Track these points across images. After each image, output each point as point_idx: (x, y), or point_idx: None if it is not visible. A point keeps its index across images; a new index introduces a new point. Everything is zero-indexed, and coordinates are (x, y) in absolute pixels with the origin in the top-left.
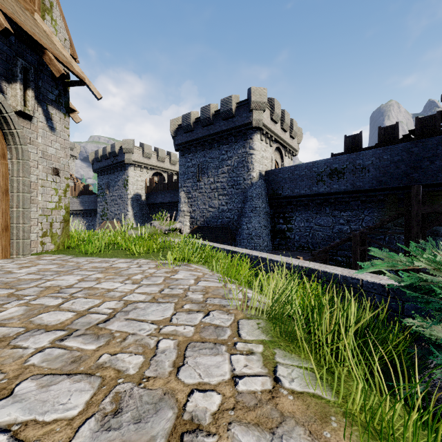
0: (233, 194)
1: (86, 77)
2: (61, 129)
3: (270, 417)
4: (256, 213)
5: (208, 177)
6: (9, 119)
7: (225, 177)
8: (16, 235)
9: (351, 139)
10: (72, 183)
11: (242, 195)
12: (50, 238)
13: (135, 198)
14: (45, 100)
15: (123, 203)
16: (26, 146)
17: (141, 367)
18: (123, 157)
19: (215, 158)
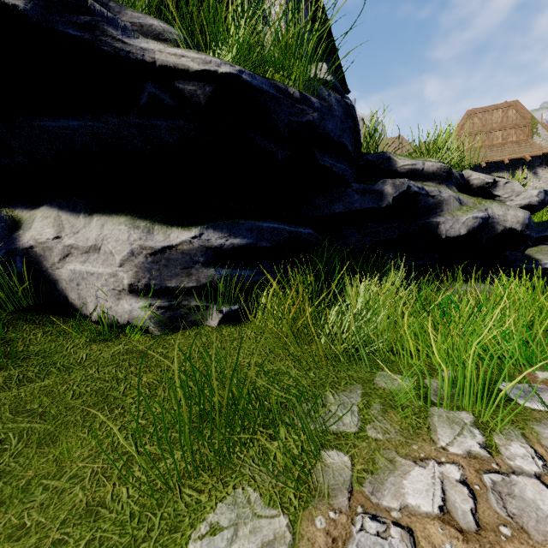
0: None
1: (547, 149)
2: (542, 175)
3: None
4: None
5: None
6: None
7: None
8: None
9: None
10: None
11: None
12: None
13: None
14: (533, 168)
15: None
16: None
17: None
18: None
19: None
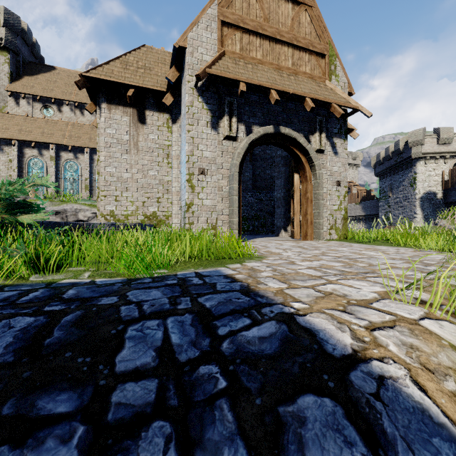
0: None
1: (359, 104)
2: (341, 151)
3: (413, 279)
4: None
5: None
6: (312, 157)
7: None
8: (316, 227)
9: None
10: (355, 190)
11: None
12: (334, 231)
13: (426, 197)
14: (331, 135)
15: (409, 205)
16: (321, 170)
17: (365, 266)
18: (408, 153)
19: None
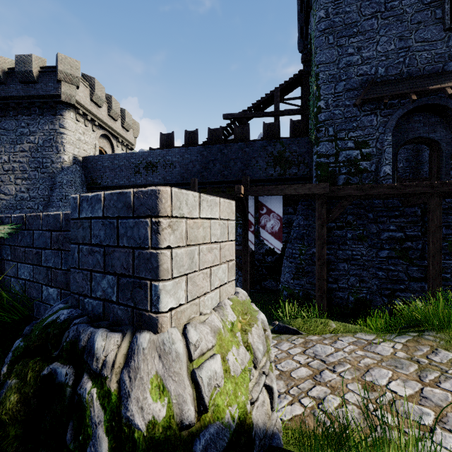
0: (38, 178)
1: None
2: None
3: None
4: (67, 203)
5: (0, 153)
6: None
7: (26, 156)
8: None
9: (165, 137)
10: None
11: (50, 180)
12: None
13: None
14: None
15: None
16: None
17: None
18: None
19: (10, 130)
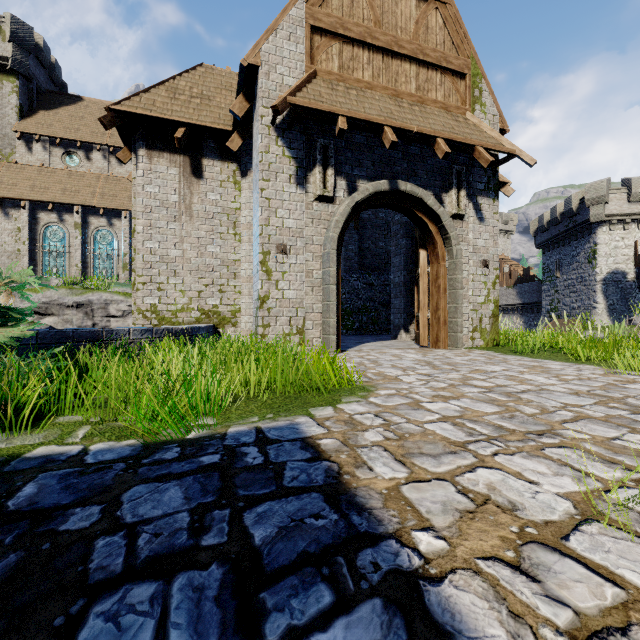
0: None
1: (516, 147)
2: (489, 217)
3: (624, 452)
4: None
5: None
6: (447, 226)
7: None
8: (451, 328)
9: None
10: (507, 268)
11: None
12: (479, 334)
13: (611, 279)
14: (474, 193)
15: (585, 289)
16: (459, 245)
17: (535, 413)
18: (585, 215)
19: None
